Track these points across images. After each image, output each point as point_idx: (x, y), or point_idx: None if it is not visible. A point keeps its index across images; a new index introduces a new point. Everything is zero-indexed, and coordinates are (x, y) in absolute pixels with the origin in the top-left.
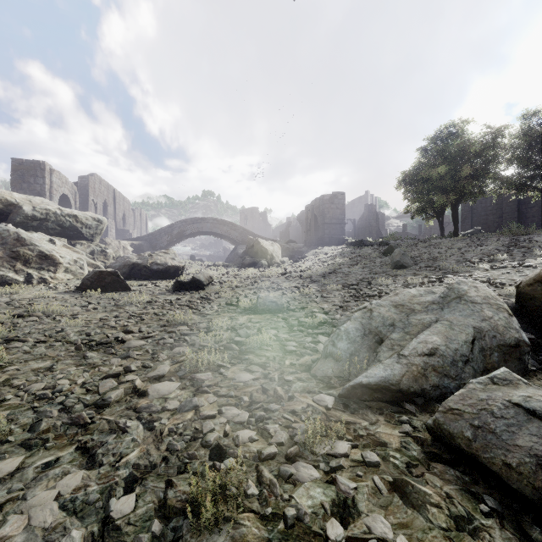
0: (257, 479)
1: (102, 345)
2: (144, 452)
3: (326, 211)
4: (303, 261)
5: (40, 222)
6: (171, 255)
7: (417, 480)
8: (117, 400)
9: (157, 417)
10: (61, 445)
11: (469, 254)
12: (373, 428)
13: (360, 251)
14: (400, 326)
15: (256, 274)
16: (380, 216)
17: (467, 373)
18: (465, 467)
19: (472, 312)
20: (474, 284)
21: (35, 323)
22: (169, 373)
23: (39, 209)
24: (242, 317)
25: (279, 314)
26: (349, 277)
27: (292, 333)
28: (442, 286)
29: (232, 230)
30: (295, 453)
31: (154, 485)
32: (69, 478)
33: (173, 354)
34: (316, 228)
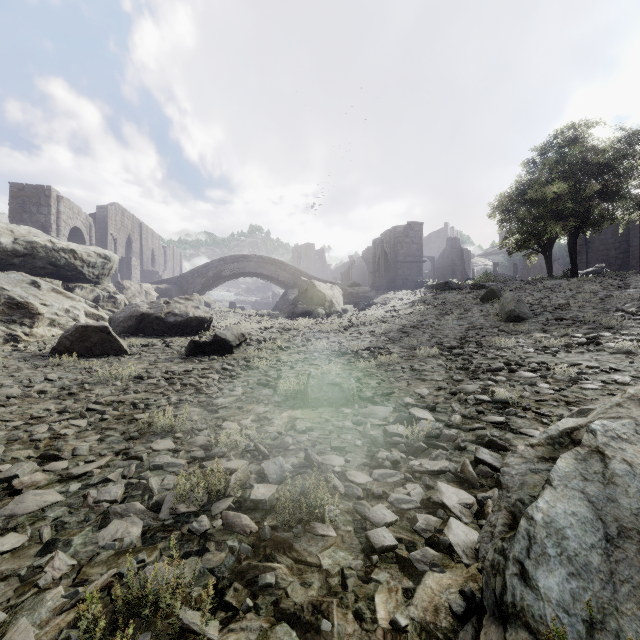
0: None
1: None
2: None
3: (399, 246)
4: (371, 309)
5: (24, 258)
6: (195, 302)
7: None
8: None
9: None
10: None
11: (615, 300)
12: None
13: (446, 296)
14: None
15: (309, 328)
16: (465, 253)
17: None
18: None
19: None
20: None
21: None
22: None
23: (22, 242)
24: (280, 414)
25: (345, 409)
26: (443, 334)
27: (377, 469)
28: (605, 352)
29: (281, 271)
30: None
31: None
32: None
33: (94, 548)
34: (386, 267)
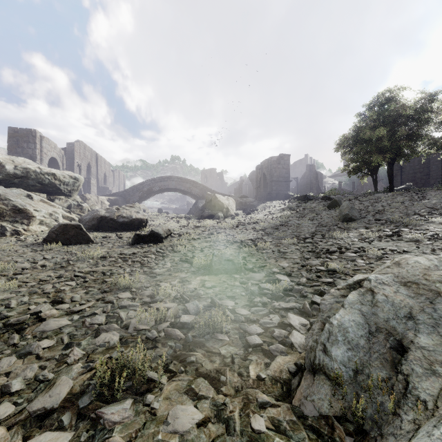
0: None
1: (12, 326)
2: None
3: (274, 170)
4: (255, 213)
5: (21, 179)
6: (136, 208)
7: None
8: None
9: None
10: None
11: (414, 207)
12: None
13: (305, 204)
14: (426, 321)
15: (213, 226)
16: (319, 175)
17: None
18: None
19: None
20: None
21: None
22: (68, 399)
23: (20, 168)
24: (195, 278)
25: (235, 275)
26: (301, 229)
27: (254, 307)
28: (403, 241)
29: (193, 187)
30: None
31: None
32: None
33: (94, 346)
34: (265, 185)
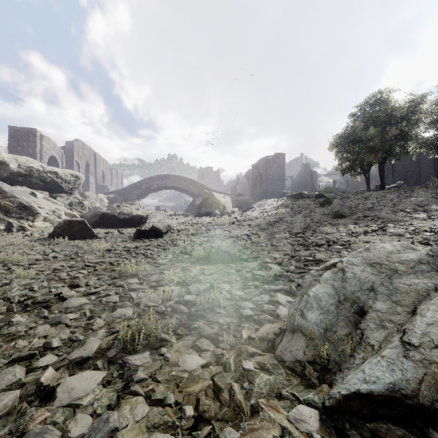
0: None
1: (39, 304)
2: None
3: (269, 169)
4: (250, 211)
5: (24, 177)
6: (136, 206)
7: None
8: (3, 413)
9: None
10: None
11: (402, 205)
12: None
13: (299, 202)
14: (383, 292)
15: (210, 223)
16: (314, 173)
17: None
18: None
19: None
20: None
21: None
22: (98, 352)
23: (24, 166)
24: (195, 267)
25: (231, 265)
26: (294, 225)
27: (247, 289)
28: (386, 235)
29: (191, 185)
30: None
31: None
32: None
33: (112, 318)
34: (260, 183)
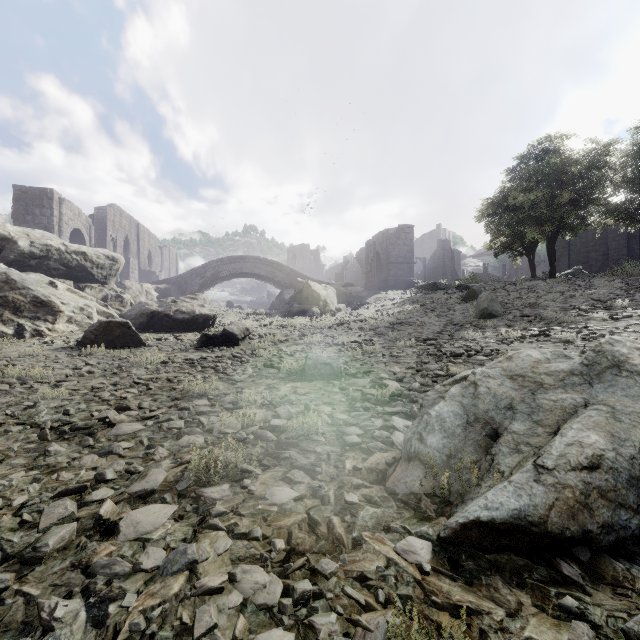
0: None
1: (79, 431)
2: None
3: (391, 248)
4: (363, 308)
5: (39, 260)
6: (200, 301)
7: None
8: (60, 546)
9: (119, 587)
10: None
11: (576, 299)
12: (515, 628)
13: (433, 296)
14: (523, 410)
15: (305, 325)
16: (456, 254)
17: None
18: None
19: None
20: (636, 344)
21: (2, 393)
22: (164, 485)
23: (38, 245)
24: (285, 385)
25: (334, 381)
26: (423, 329)
27: (354, 412)
28: (550, 342)
29: (277, 271)
30: None
31: None
32: None
33: (178, 447)
34: (378, 268)
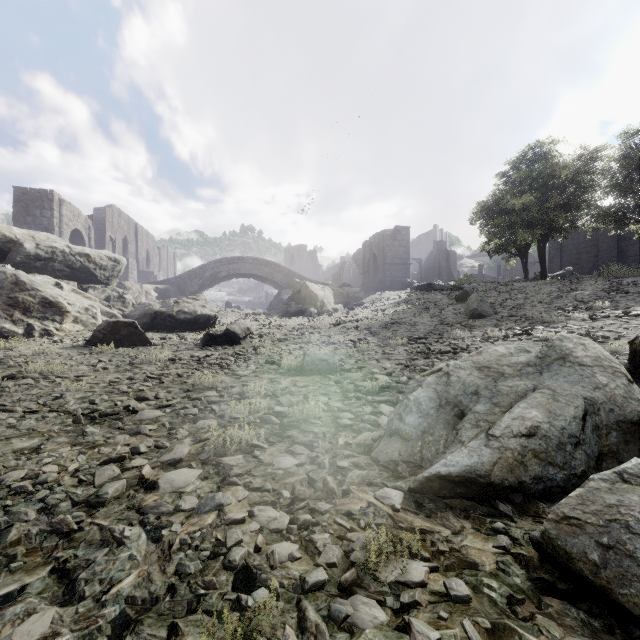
0: (298, 623)
1: (107, 417)
2: (144, 577)
3: (387, 249)
4: (360, 308)
5: (44, 262)
6: (201, 302)
7: (526, 626)
8: (116, 495)
9: (166, 521)
10: (32, 564)
11: (561, 300)
12: (457, 540)
13: (428, 296)
14: (486, 395)
15: (303, 325)
16: (451, 255)
17: (578, 460)
18: (591, 603)
19: (580, 377)
20: (581, 340)
21: (28, 386)
22: (189, 456)
23: (43, 247)
24: (285, 379)
25: (330, 376)
26: (416, 328)
27: (347, 401)
28: (531, 340)
29: (275, 272)
30: (352, 580)
31: (152, 633)
32: (32, 622)
33: (195, 429)
34: (375, 269)
